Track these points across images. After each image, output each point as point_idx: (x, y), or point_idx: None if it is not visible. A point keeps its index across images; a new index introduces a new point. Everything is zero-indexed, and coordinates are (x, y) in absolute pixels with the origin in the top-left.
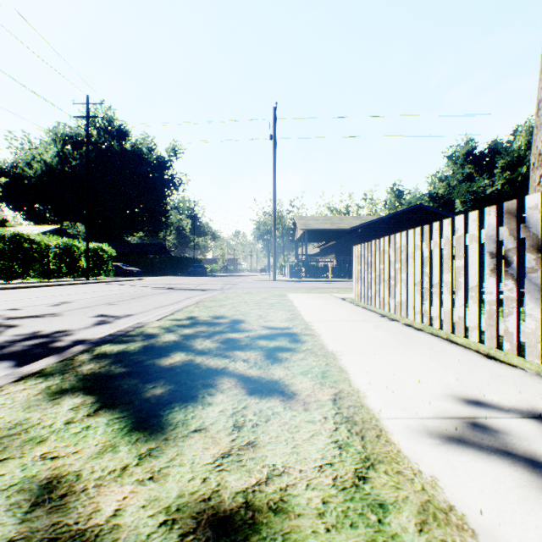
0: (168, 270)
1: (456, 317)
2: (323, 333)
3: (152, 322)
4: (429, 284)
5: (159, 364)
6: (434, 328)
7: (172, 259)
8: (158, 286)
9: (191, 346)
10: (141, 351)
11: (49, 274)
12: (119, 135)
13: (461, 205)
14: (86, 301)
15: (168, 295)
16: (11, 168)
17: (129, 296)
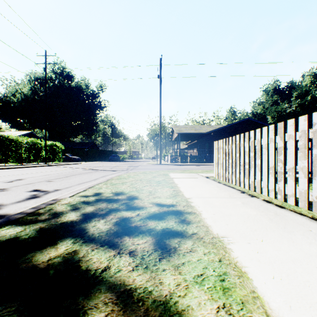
0: (97, 158)
1: (314, 197)
2: (203, 210)
3: (65, 198)
4: (283, 168)
5: (36, 261)
6: (292, 205)
7: (99, 151)
8: (87, 168)
9: (84, 229)
10: (31, 237)
11: (22, 160)
12: (68, 77)
13: (271, 119)
14: (34, 179)
15: (91, 174)
16: (3, 97)
17: (64, 175)
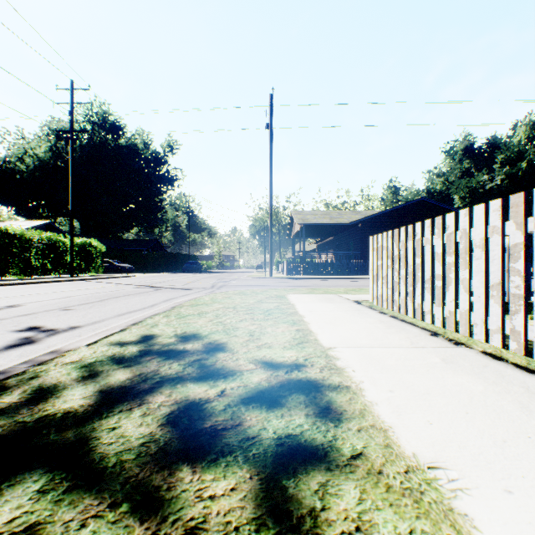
0: (162, 267)
1: None
2: (365, 381)
3: (77, 349)
4: (524, 287)
5: None
6: None
7: (166, 255)
8: (143, 284)
9: (85, 440)
10: None
11: (31, 271)
12: (114, 129)
13: (459, 201)
14: (39, 305)
15: (146, 295)
16: (3, 163)
17: (98, 298)
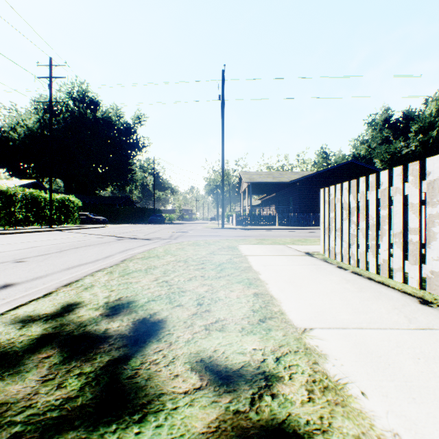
0: (132, 219)
1: None
2: (402, 433)
3: None
4: None
5: None
6: None
7: (135, 209)
8: (109, 234)
9: None
10: None
11: (15, 222)
12: (91, 104)
13: (380, 164)
14: None
15: (106, 246)
16: None
17: (59, 248)
